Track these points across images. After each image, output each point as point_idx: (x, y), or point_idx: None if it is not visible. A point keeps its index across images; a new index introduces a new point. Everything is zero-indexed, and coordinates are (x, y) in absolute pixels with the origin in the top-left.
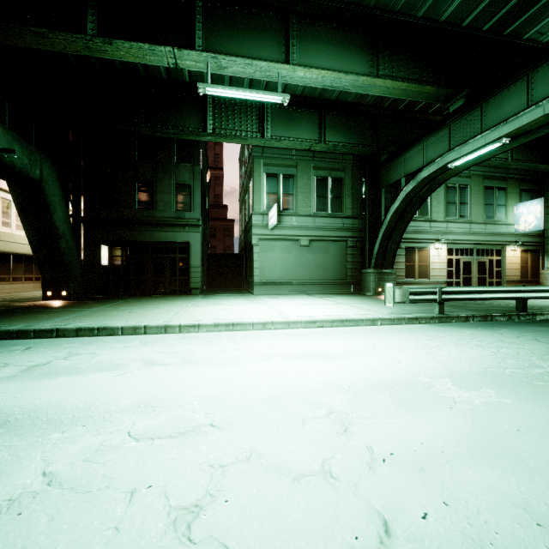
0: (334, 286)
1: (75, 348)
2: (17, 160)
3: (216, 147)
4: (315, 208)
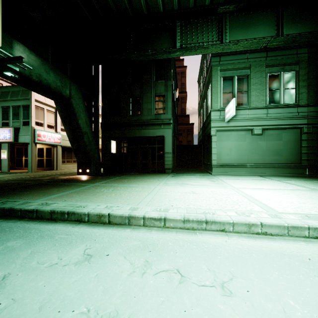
0: (288, 169)
1: (5, 255)
2: (52, 83)
3: (182, 79)
4: (267, 101)
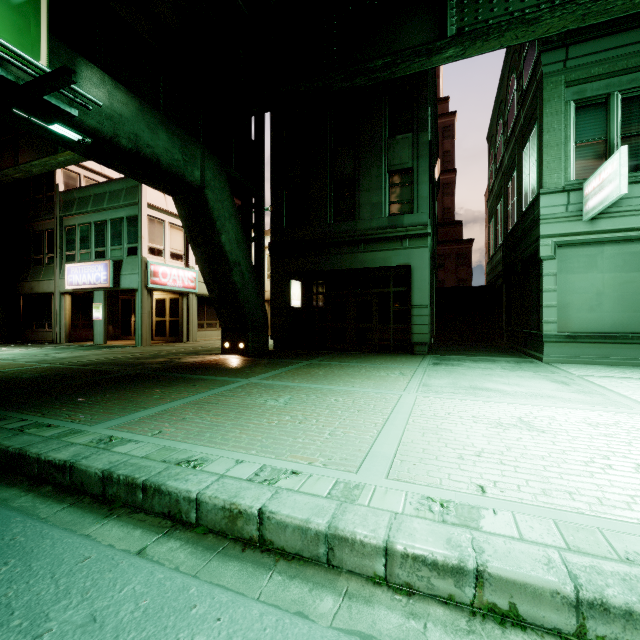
0: None
1: None
2: (164, 154)
3: (445, 141)
4: None
